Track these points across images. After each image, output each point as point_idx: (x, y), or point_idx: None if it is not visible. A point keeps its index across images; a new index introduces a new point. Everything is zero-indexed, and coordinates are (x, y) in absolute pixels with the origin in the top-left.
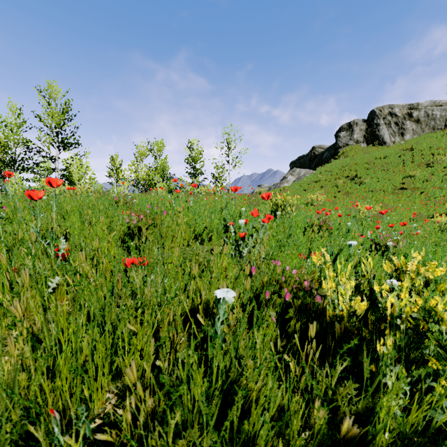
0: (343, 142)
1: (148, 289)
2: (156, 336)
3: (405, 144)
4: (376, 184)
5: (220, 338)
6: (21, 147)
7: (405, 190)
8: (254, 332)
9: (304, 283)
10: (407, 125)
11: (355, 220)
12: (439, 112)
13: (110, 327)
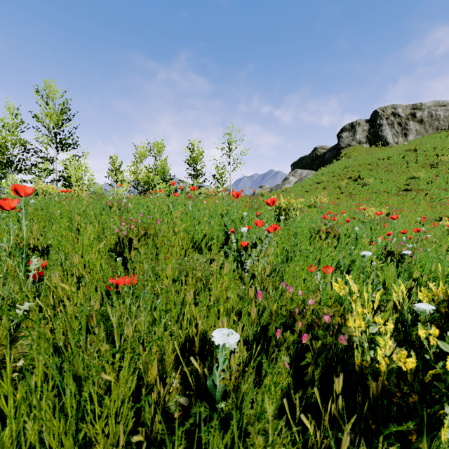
0: (346, 143)
1: (128, 329)
2: (141, 381)
3: (408, 144)
4: (379, 185)
5: (219, 392)
6: (19, 147)
7: (409, 191)
8: (264, 398)
9: (323, 318)
10: (410, 125)
11: (364, 225)
12: (443, 113)
13: (74, 386)
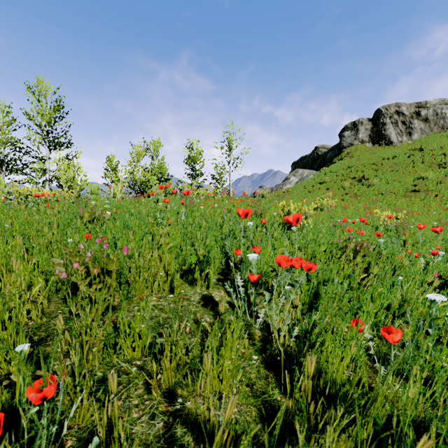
0: (348, 142)
1: None
2: None
3: (413, 144)
4: (385, 185)
5: None
6: (10, 146)
7: (418, 192)
8: None
9: None
10: (415, 124)
11: (398, 240)
12: None
13: None
